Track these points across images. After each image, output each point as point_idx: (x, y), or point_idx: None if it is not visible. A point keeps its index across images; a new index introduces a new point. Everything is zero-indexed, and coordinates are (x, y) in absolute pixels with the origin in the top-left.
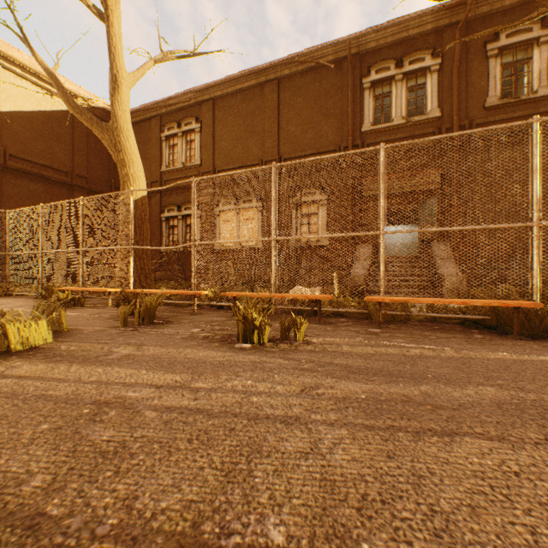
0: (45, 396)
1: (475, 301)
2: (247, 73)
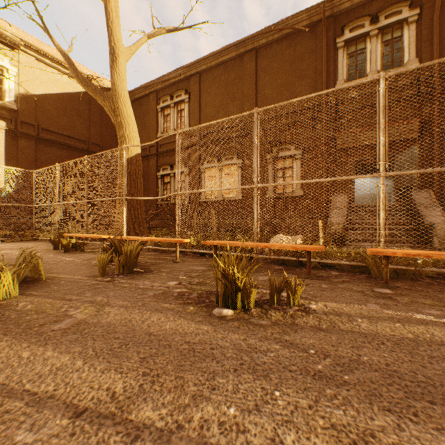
0: None
1: None
2: (228, 46)
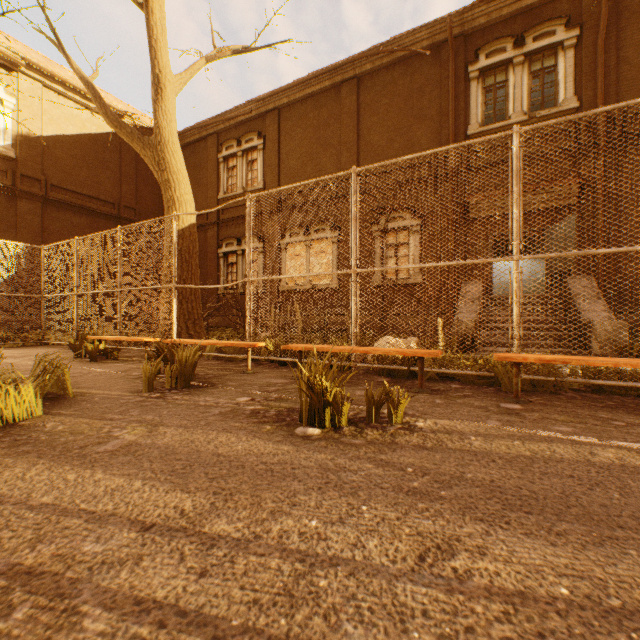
0: None
1: None
2: (318, 72)
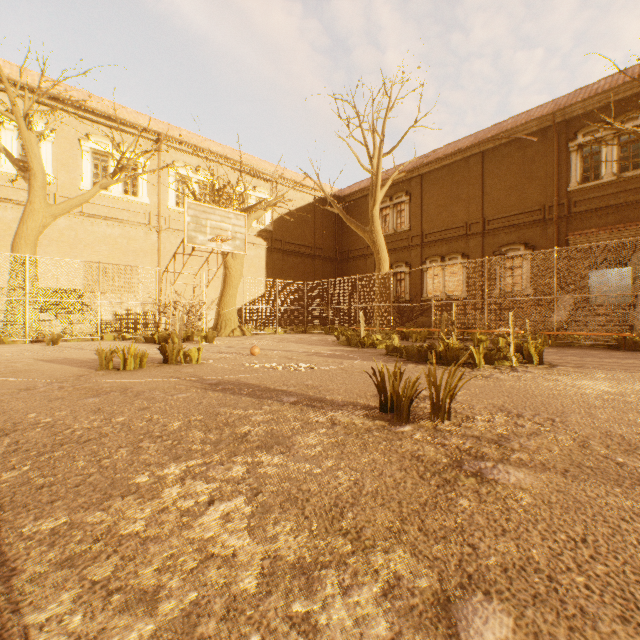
0: None
1: (599, 333)
2: (452, 153)
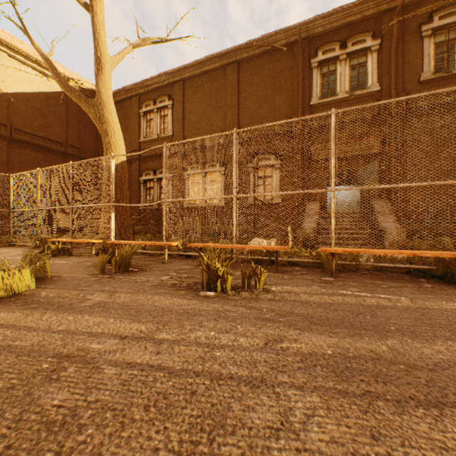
0: (10, 347)
1: (425, 253)
2: (211, 57)
